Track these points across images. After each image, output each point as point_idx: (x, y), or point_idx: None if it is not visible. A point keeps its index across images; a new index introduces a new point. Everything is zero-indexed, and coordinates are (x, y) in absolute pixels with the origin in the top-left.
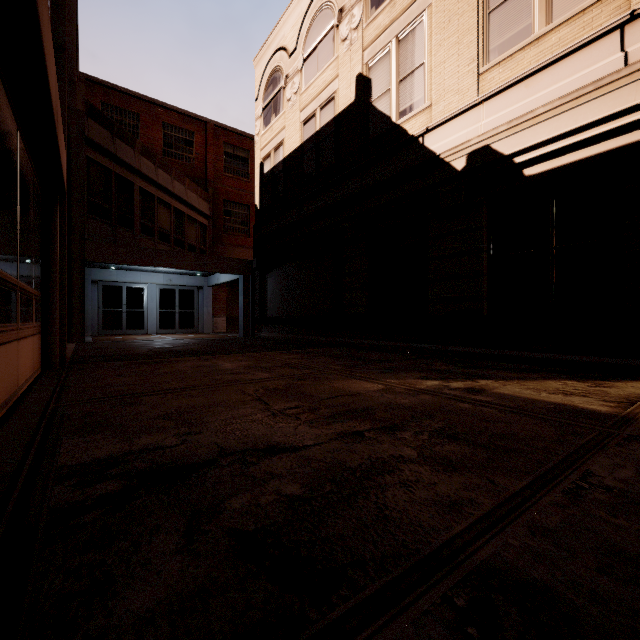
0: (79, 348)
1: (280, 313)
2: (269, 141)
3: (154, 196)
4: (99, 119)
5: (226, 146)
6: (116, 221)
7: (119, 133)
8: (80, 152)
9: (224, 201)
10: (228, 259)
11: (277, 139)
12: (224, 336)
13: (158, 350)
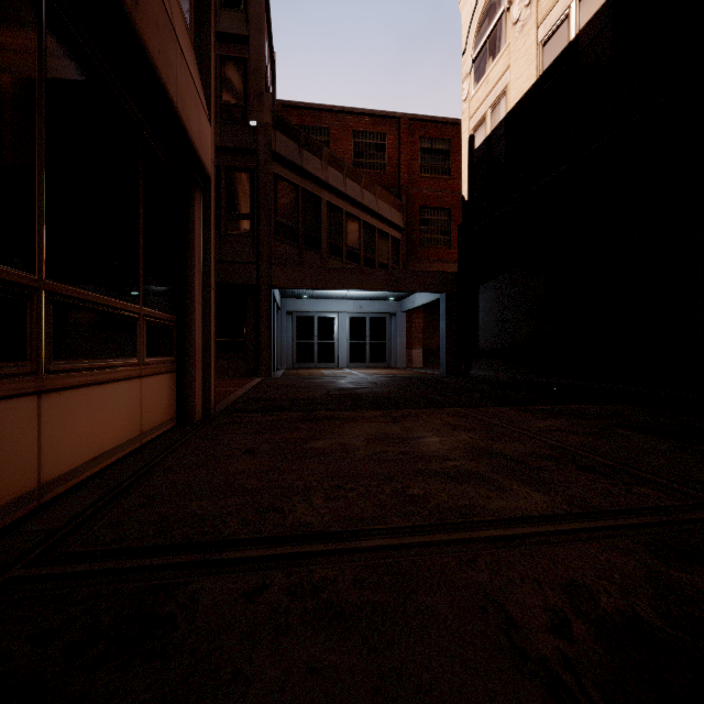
0: (258, 385)
1: (500, 342)
2: (482, 100)
3: (342, 210)
4: (286, 130)
5: (422, 141)
6: (303, 242)
7: (306, 143)
8: (267, 169)
9: (420, 208)
10: (425, 273)
11: (495, 91)
12: (420, 373)
13: (336, 393)
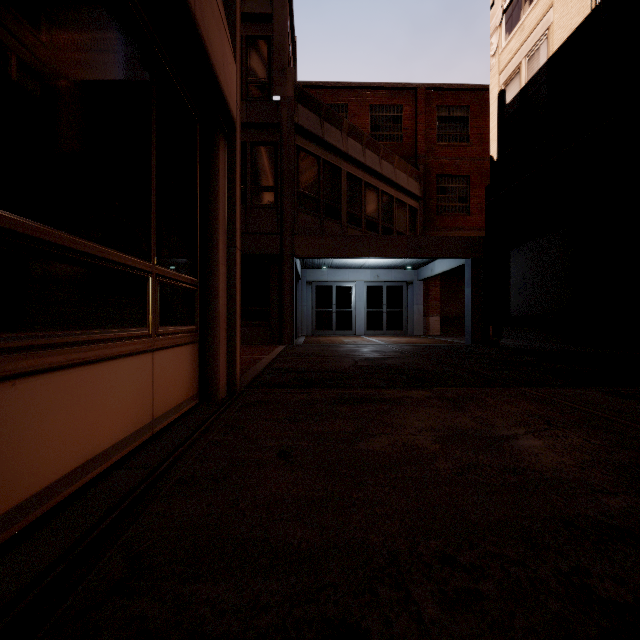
0: (283, 353)
1: (538, 310)
2: (516, 50)
3: (361, 181)
4: (308, 103)
5: (439, 110)
6: (324, 212)
7: (326, 115)
8: (290, 142)
9: (437, 177)
10: (450, 238)
11: (533, 36)
12: (442, 341)
13: (365, 364)
